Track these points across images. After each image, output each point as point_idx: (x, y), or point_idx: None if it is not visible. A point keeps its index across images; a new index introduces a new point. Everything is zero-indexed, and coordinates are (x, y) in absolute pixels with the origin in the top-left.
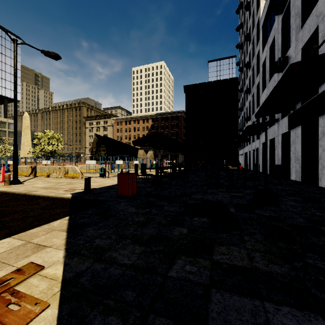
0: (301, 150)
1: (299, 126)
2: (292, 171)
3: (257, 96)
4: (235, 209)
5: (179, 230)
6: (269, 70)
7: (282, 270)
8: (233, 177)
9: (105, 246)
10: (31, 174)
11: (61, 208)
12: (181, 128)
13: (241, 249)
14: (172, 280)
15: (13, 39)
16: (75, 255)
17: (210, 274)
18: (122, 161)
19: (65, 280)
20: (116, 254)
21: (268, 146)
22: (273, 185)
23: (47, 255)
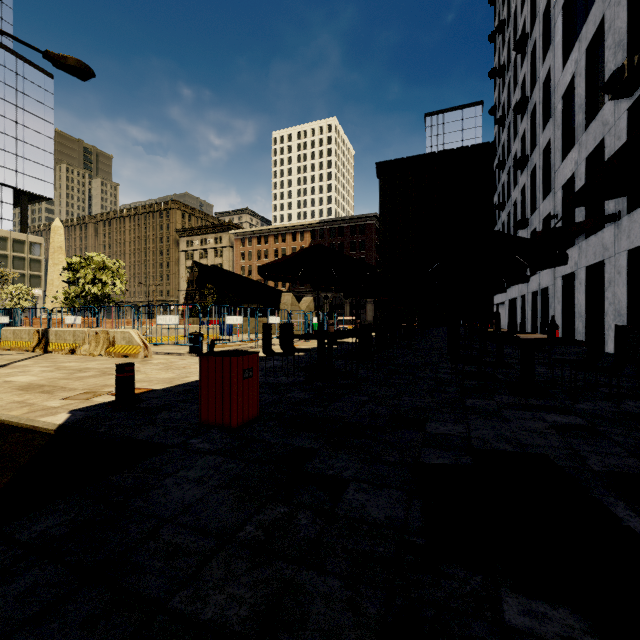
0: None
1: None
2: None
3: (545, 173)
4: None
5: None
6: (585, 104)
7: None
8: (533, 362)
9: None
10: (38, 348)
11: None
12: (370, 249)
13: None
14: None
15: None
16: None
17: None
18: (240, 317)
19: None
20: None
21: (583, 282)
22: (635, 382)
23: None
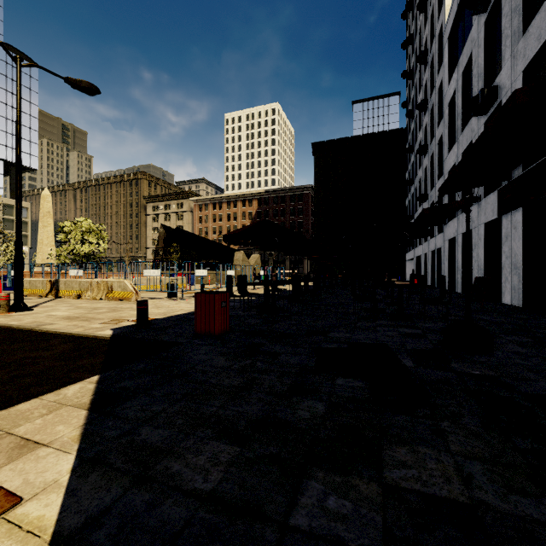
0: (523, 251)
1: (518, 209)
2: (506, 289)
3: (439, 159)
4: (413, 361)
5: (308, 406)
6: (461, 113)
7: (541, 511)
8: (402, 299)
9: (160, 444)
10: (50, 294)
11: (89, 357)
12: (307, 214)
13: (440, 452)
14: (299, 539)
15: (16, 58)
16: (95, 467)
17: (383, 523)
18: (206, 270)
19: (59, 535)
20: (180, 464)
21: (460, 245)
22: (473, 314)
23: (36, 465)
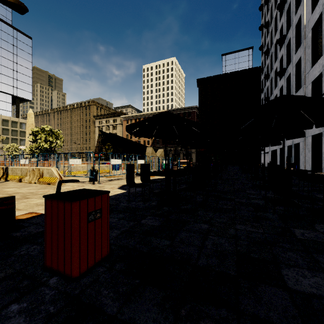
0: None
1: None
2: None
3: (296, 77)
4: None
5: None
6: None
7: None
8: None
9: None
10: (3, 178)
11: None
12: None
13: None
14: None
15: None
16: None
17: None
18: (120, 160)
19: None
20: None
21: None
22: None
23: None
